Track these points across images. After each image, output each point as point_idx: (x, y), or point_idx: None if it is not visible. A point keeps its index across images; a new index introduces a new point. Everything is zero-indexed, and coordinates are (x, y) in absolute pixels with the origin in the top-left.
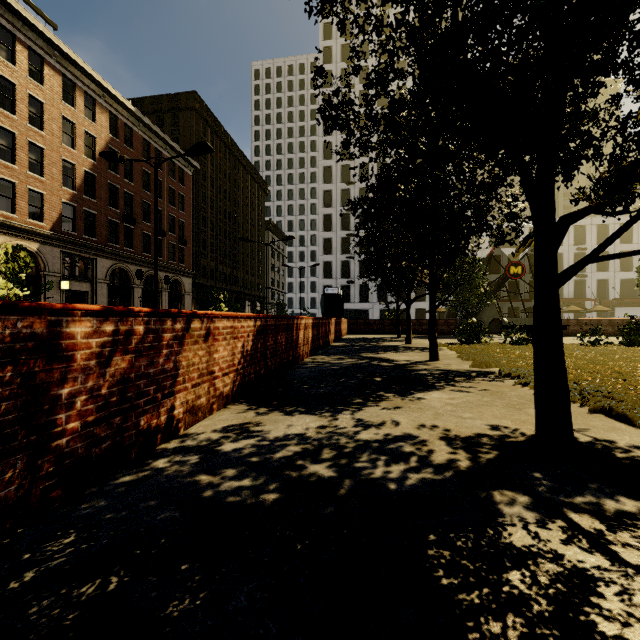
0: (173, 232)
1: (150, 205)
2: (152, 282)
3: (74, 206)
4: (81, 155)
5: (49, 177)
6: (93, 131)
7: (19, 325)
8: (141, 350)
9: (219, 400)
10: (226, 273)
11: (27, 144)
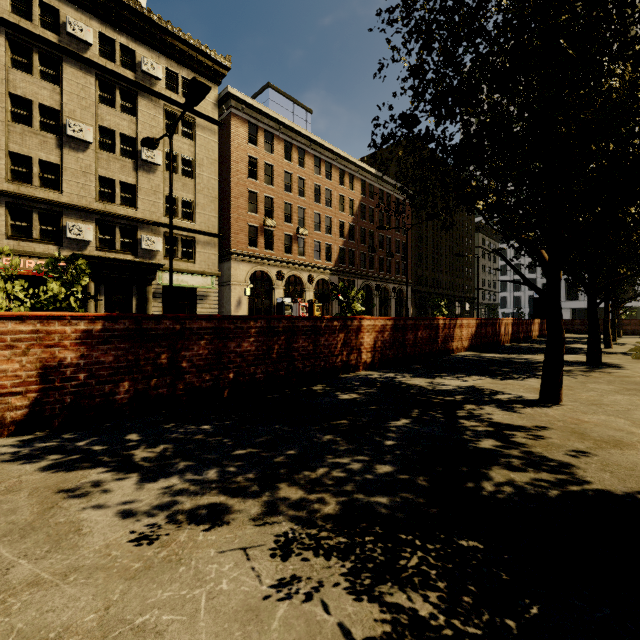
0: (398, 252)
1: (383, 236)
2: (384, 292)
3: (344, 248)
4: (347, 215)
5: (333, 234)
6: (353, 197)
7: (435, 322)
8: (448, 328)
9: (463, 348)
10: (438, 279)
11: (325, 218)
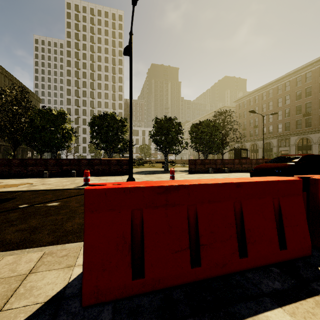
0: None
1: None
2: None
3: None
4: None
5: None
6: None
7: None
8: None
9: None
10: None
11: None
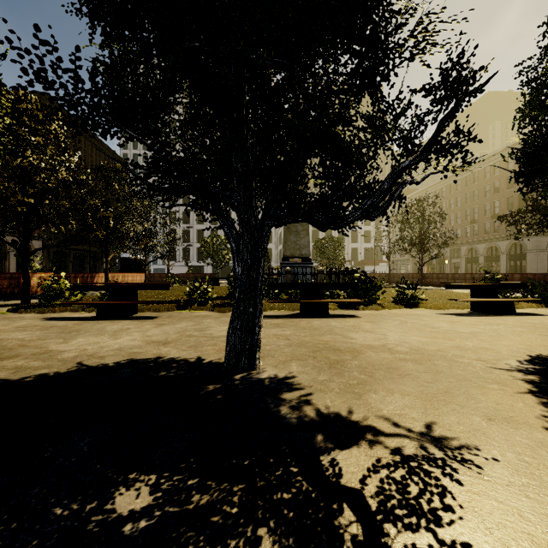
0: None
1: None
2: None
3: None
4: None
5: None
6: None
7: None
8: None
9: None
10: None
11: None
